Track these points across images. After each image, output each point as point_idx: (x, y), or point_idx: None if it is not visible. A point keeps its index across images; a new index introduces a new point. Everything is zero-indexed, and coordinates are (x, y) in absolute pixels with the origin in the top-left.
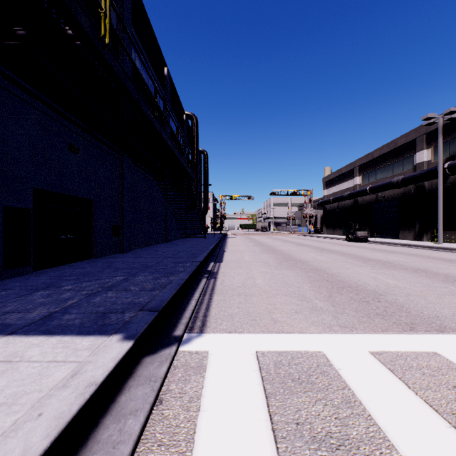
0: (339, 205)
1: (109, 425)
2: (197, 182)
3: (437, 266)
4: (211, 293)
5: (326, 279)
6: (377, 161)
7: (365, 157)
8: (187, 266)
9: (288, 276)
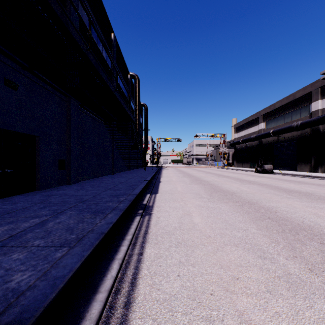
0: (247, 145)
1: None
2: (139, 127)
3: None
4: (143, 241)
5: (267, 216)
6: (278, 110)
7: (268, 107)
8: (122, 200)
9: (226, 212)
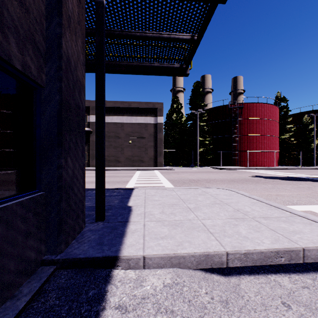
0: None
1: None
2: None
3: None
4: None
5: None
6: None
7: None
8: None
9: None
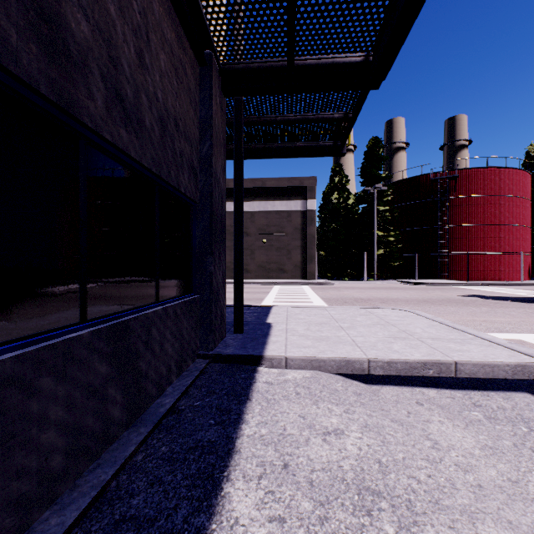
0: None
1: None
2: None
3: None
4: None
5: None
6: None
7: None
8: None
9: None
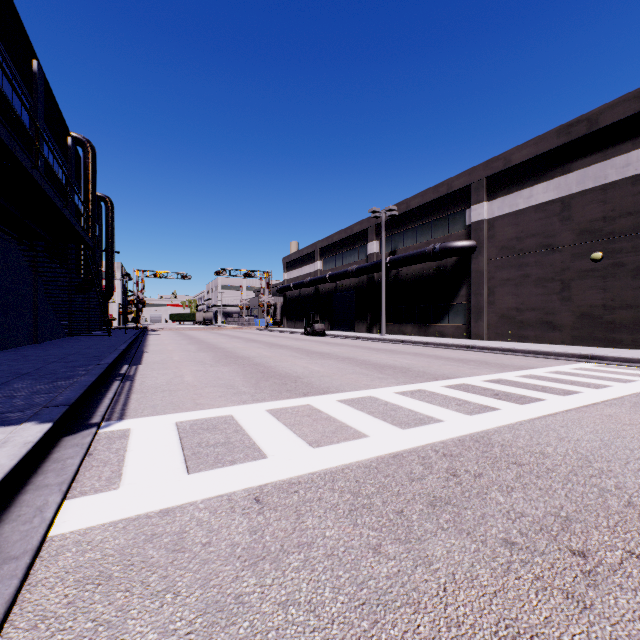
0: (301, 293)
1: (51, 465)
2: (95, 248)
3: (364, 355)
4: (128, 393)
5: (261, 371)
6: (337, 246)
7: (326, 239)
8: (90, 369)
9: (223, 372)
